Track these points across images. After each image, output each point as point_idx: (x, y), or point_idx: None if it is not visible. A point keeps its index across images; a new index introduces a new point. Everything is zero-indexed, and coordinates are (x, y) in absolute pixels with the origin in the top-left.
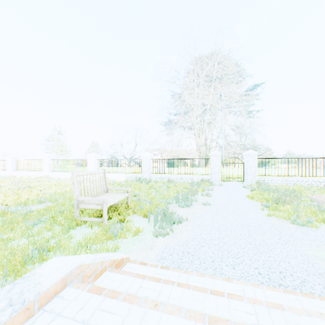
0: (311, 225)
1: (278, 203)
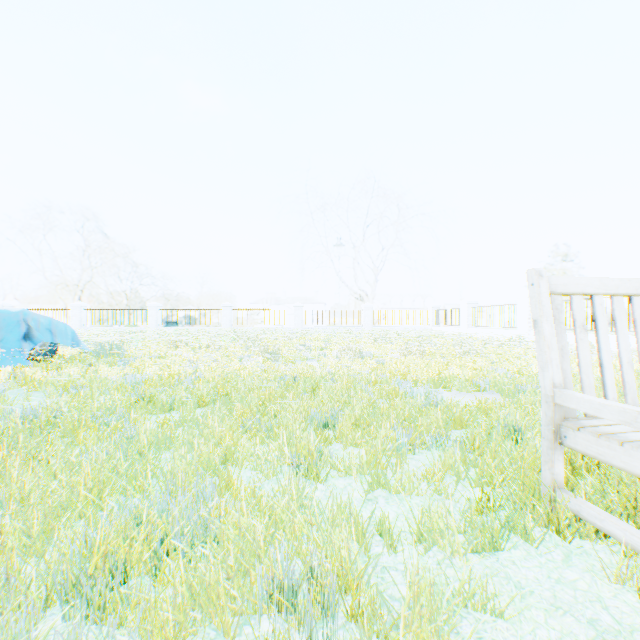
0: None
1: None
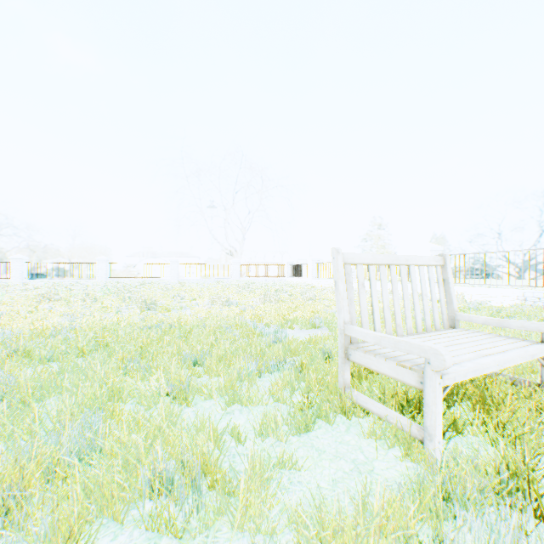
0: None
1: None
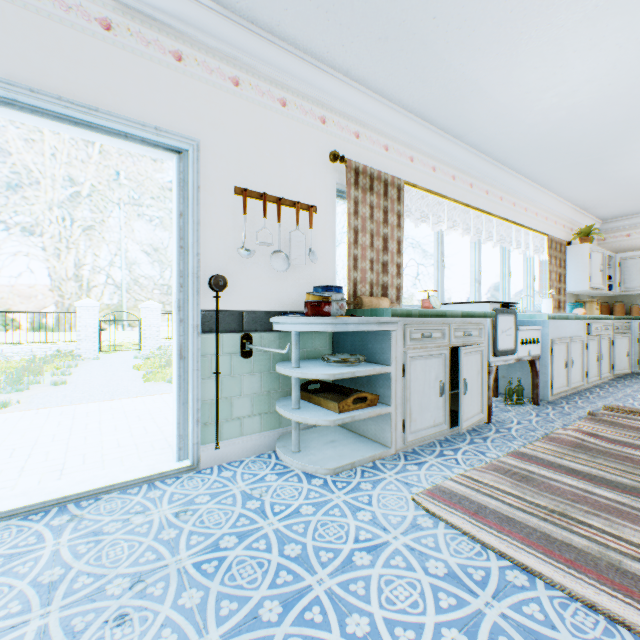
0: None
1: (166, 368)
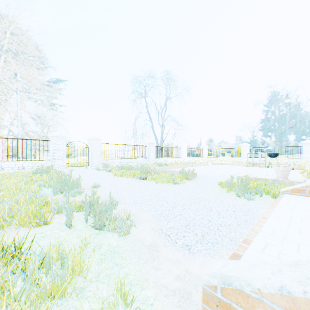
0: (182, 181)
1: (148, 174)
